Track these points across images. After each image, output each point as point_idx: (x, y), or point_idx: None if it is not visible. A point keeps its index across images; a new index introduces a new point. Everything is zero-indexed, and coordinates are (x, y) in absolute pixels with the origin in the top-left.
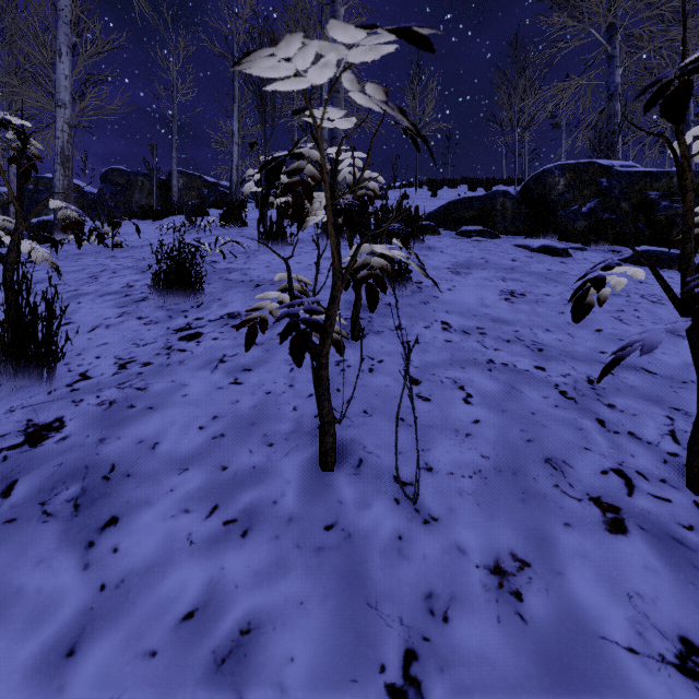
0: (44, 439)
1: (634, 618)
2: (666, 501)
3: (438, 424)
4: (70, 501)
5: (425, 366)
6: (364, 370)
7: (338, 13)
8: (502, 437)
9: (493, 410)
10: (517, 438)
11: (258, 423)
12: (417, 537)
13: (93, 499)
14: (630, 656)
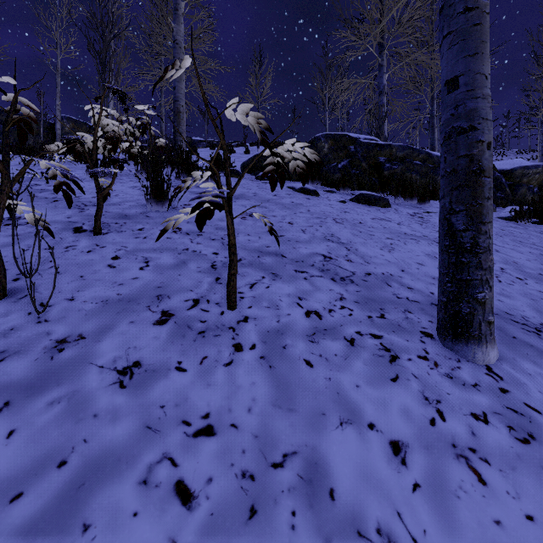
0: None
1: (119, 356)
2: (206, 312)
3: (106, 279)
4: None
5: (134, 250)
6: (83, 251)
7: (179, 6)
8: (144, 285)
9: (155, 273)
10: (153, 286)
11: None
12: (24, 329)
13: None
14: (97, 369)
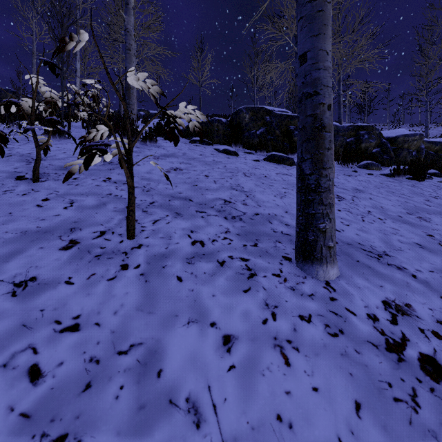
0: None
1: (20, 272)
2: (108, 240)
3: (31, 215)
4: None
5: (64, 194)
6: (19, 194)
7: (129, 1)
8: (63, 221)
9: (76, 211)
10: (70, 221)
11: None
12: None
13: None
14: None
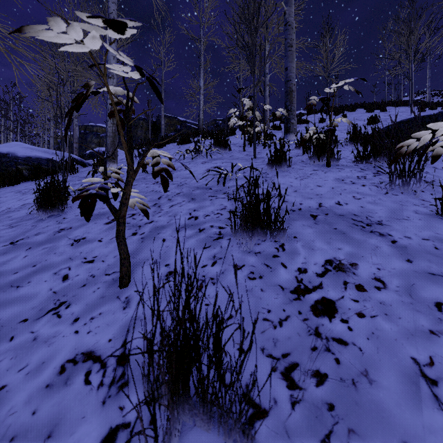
0: None
1: None
2: None
3: None
4: None
5: None
6: None
7: None
8: None
9: None
10: None
11: None
12: None
13: None
14: None
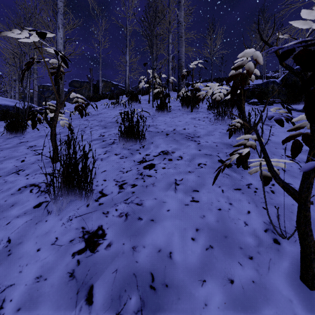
0: (97, 245)
1: None
2: None
3: None
4: (137, 313)
5: None
6: (268, 192)
7: None
8: None
9: None
10: None
11: (229, 236)
12: None
13: (153, 312)
14: None
